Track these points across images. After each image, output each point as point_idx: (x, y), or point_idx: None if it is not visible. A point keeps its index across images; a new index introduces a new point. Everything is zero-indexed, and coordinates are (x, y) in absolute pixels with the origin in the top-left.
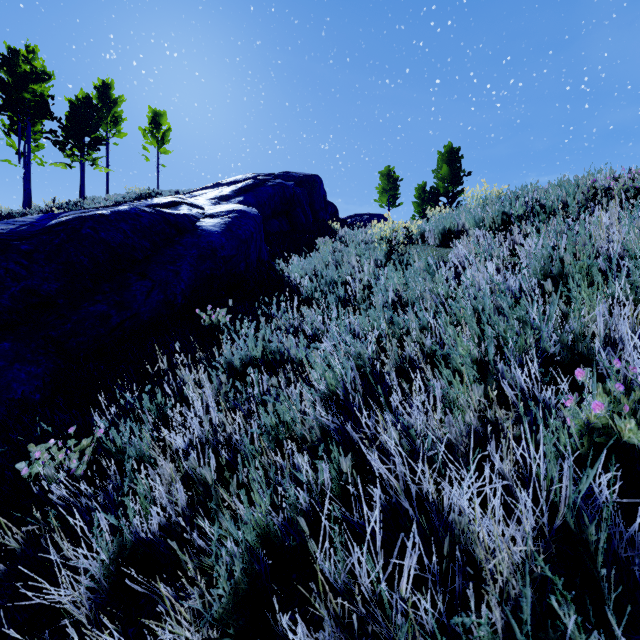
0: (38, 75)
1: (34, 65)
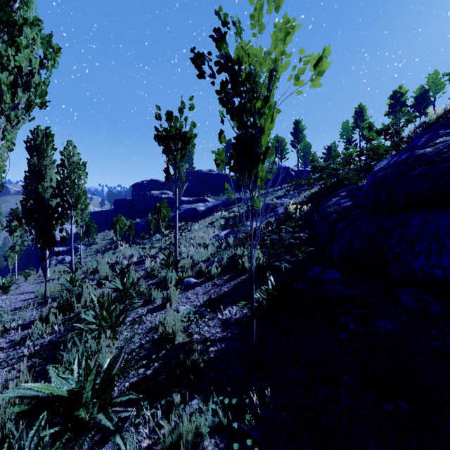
0: (402, 95)
1: (401, 92)
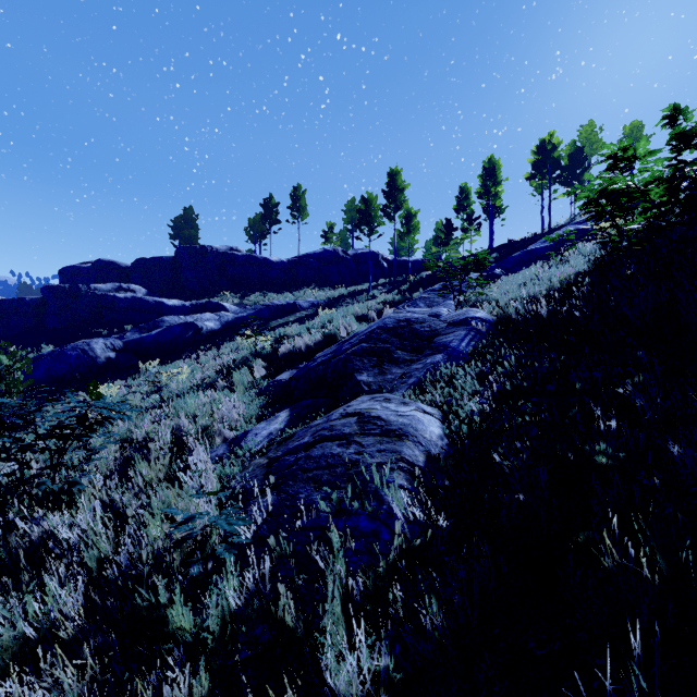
0: (555, 147)
1: (554, 143)
